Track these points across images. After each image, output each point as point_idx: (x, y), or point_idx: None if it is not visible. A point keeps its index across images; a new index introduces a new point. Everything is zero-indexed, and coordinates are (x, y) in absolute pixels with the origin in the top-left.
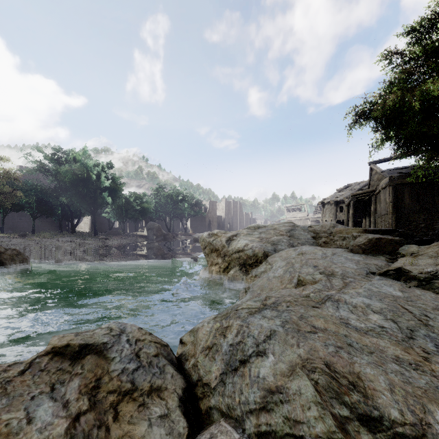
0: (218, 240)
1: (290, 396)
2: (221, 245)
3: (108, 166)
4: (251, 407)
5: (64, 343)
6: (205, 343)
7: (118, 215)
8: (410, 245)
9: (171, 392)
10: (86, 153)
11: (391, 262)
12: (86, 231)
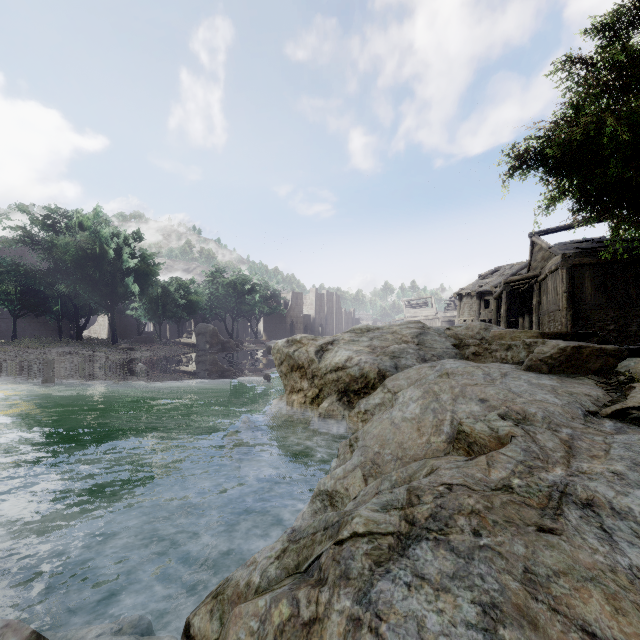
0: (303, 351)
1: None
2: (308, 359)
3: (133, 236)
4: None
5: None
6: None
7: (151, 312)
8: (638, 359)
9: None
10: (98, 216)
11: (610, 389)
12: (103, 337)
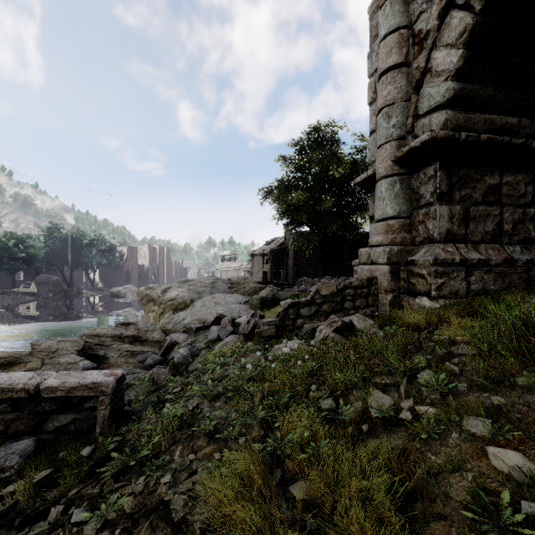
0: (154, 292)
1: (191, 323)
2: (158, 296)
3: None
4: (181, 328)
5: (122, 322)
6: (166, 322)
7: None
8: None
9: (159, 330)
10: None
11: None
12: None
